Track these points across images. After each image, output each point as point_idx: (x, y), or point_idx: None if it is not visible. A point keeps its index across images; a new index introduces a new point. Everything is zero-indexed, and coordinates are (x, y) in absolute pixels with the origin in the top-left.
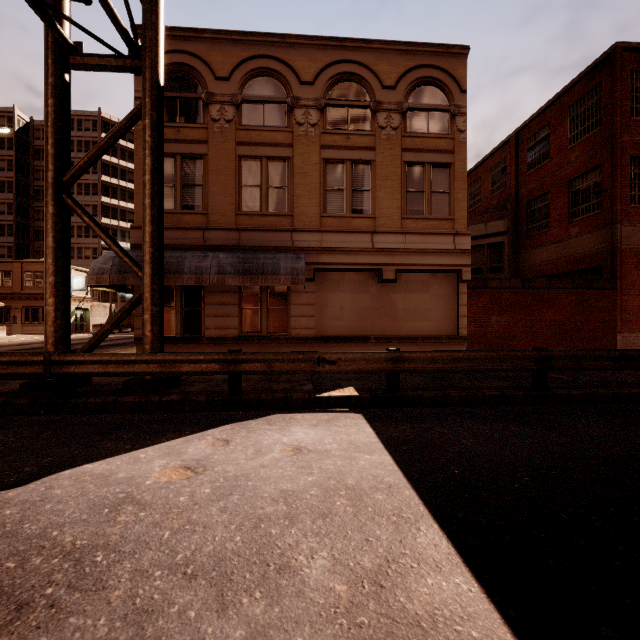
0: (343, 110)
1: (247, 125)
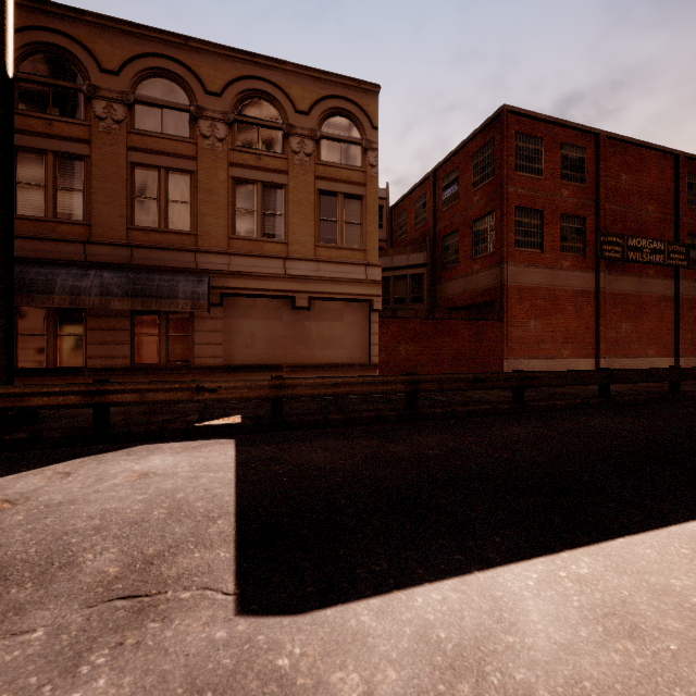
0: (254, 128)
1: (141, 129)
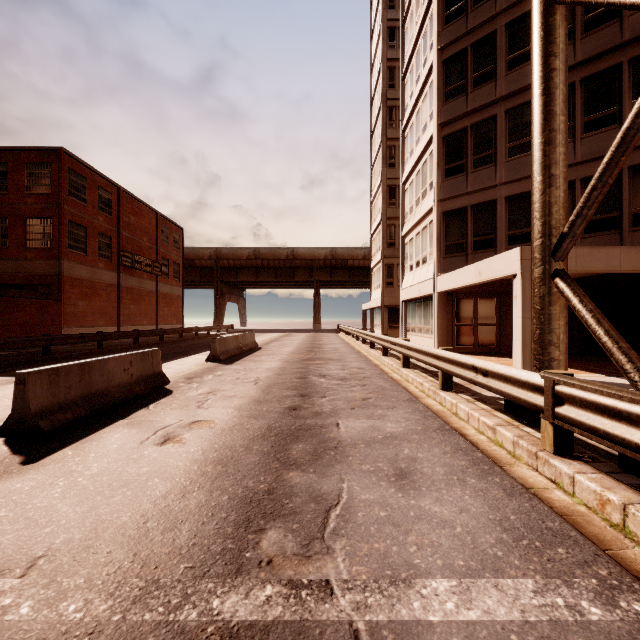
0: None
1: None
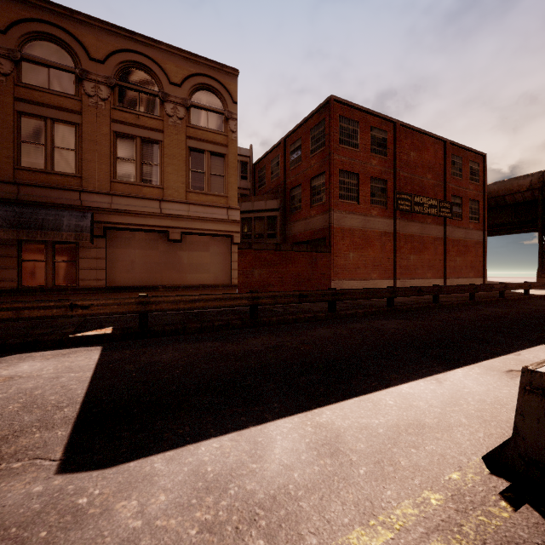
0: (134, 93)
1: (28, 83)
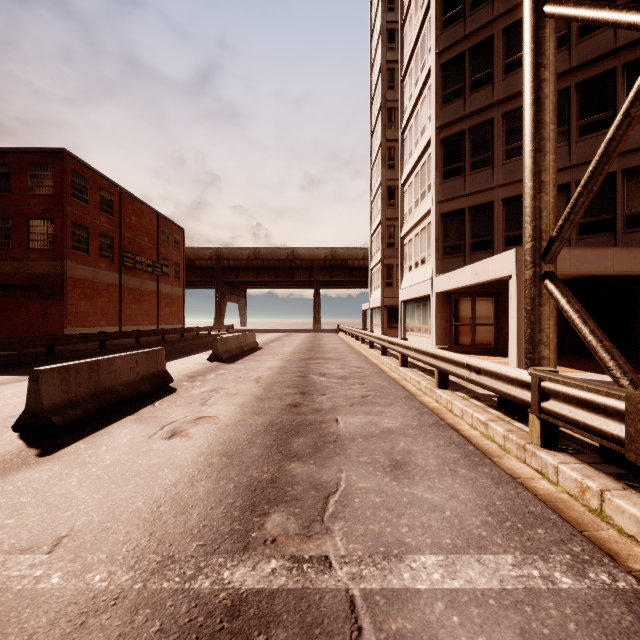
0: None
1: None
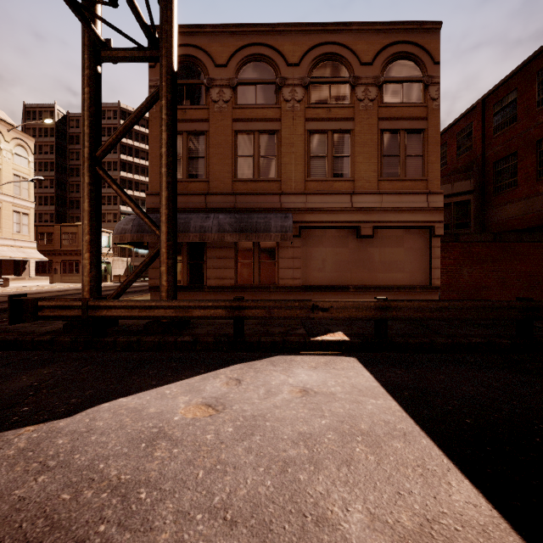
0: (325, 86)
1: (242, 104)
